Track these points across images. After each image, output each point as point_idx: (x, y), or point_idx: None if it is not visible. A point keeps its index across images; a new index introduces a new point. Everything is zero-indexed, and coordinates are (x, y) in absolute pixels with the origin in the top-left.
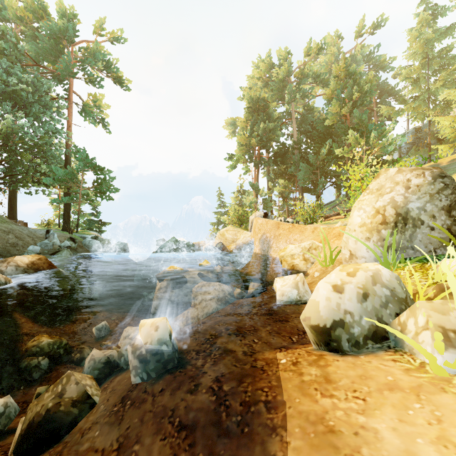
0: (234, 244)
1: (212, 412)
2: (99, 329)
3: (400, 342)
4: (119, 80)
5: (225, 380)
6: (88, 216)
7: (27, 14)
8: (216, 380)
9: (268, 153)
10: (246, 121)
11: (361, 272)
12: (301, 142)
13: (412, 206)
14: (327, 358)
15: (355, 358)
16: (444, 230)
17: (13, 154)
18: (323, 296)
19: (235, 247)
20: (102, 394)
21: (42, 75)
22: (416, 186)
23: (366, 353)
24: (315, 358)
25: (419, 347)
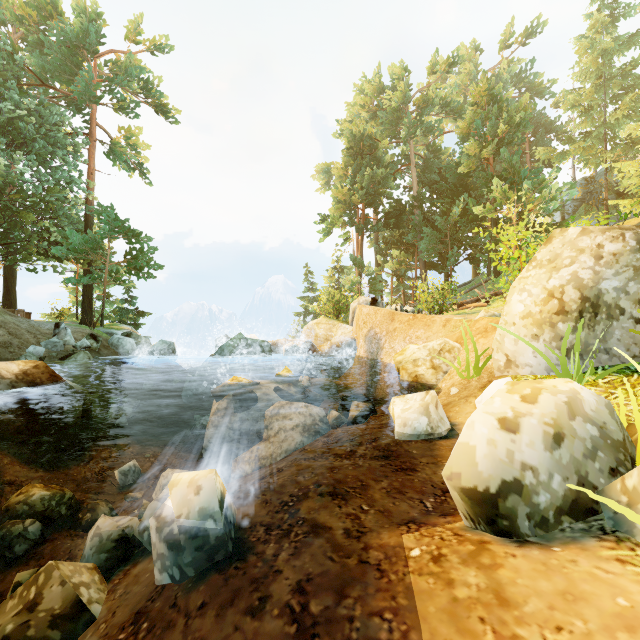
0: (327, 343)
1: None
2: (124, 473)
3: (626, 523)
4: (163, 108)
5: (314, 591)
6: (120, 303)
7: (29, 12)
8: (298, 588)
9: (376, 213)
10: (345, 167)
11: (546, 395)
12: (424, 197)
13: (606, 287)
14: (494, 550)
15: (546, 553)
16: None
17: (10, 213)
18: (482, 436)
19: (329, 348)
20: (107, 598)
21: (52, 100)
22: (612, 255)
23: (563, 540)
24: (471, 548)
25: None
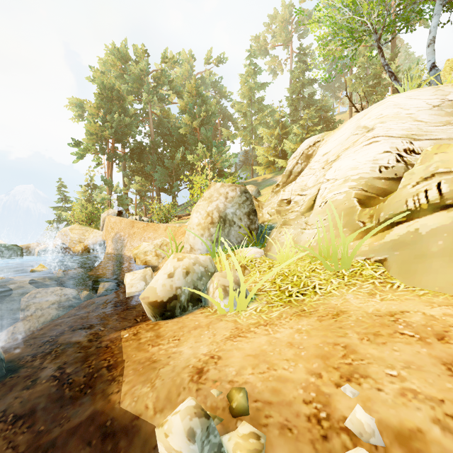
0: (81, 244)
1: (54, 393)
2: None
3: (207, 301)
4: None
5: (68, 366)
6: None
7: None
8: (59, 368)
9: (123, 148)
10: (97, 108)
11: (187, 258)
12: (158, 143)
13: (228, 212)
14: (160, 324)
15: (180, 318)
16: (246, 228)
17: None
18: (159, 279)
19: (82, 248)
20: None
21: None
22: (231, 197)
23: (187, 313)
24: (152, 326)
25: (212, 299)
